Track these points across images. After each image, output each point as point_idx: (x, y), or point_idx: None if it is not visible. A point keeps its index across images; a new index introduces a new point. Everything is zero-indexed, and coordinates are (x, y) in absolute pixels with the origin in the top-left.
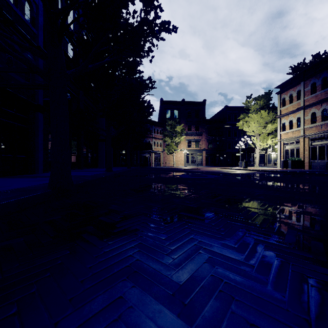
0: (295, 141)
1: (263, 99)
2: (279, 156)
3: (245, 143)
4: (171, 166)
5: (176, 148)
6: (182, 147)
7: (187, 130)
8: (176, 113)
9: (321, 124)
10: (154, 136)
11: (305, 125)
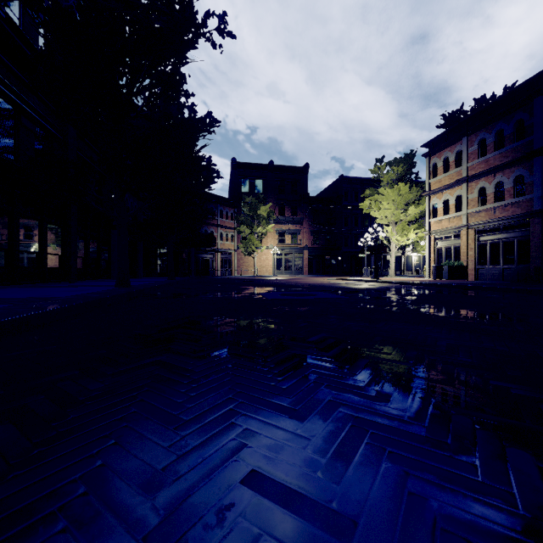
0: (454, 234)
1: (402, 164)
2: (428, 259)
3: (375, 236)
4: (250, 276)
5: (258, 244)
6: (270, 243)
7: (278, 214)
8: (258, 185)
9: (494, 206)
10: (221, 222)
11: (469, 208)
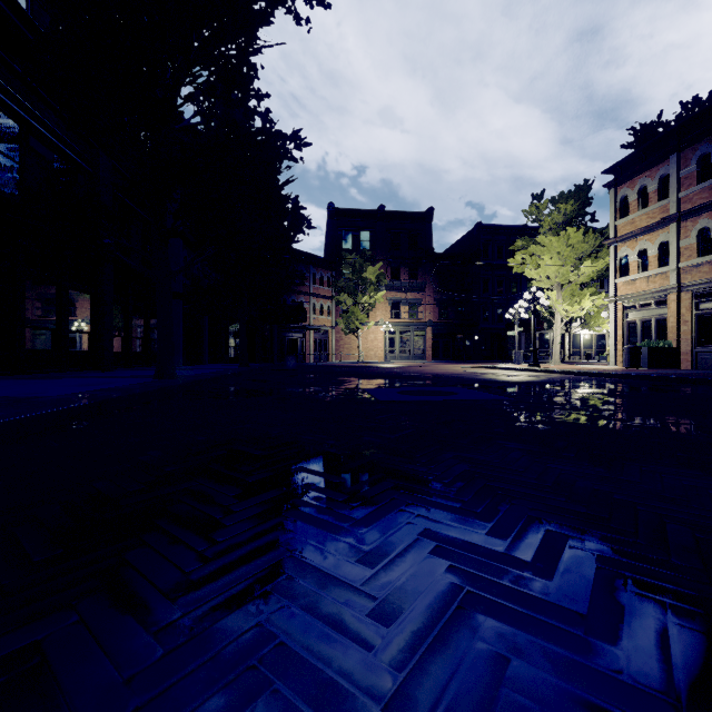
0: (655, 300)
1: (573, 200)
2: (613, 338)
3: (534, 304)
4: (353, 362)
5: (364, 319)
6: (380, 317)
7: (390, 278)
8: (364, 238)
9: None
10: (314, 290)
11: (682, 260)
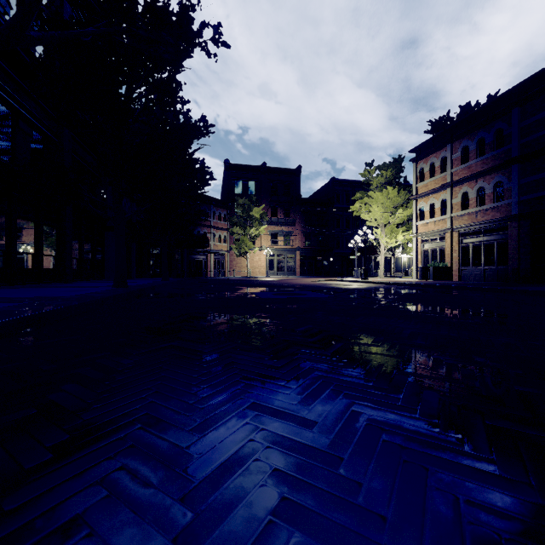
0: (439, 236)
1: (391, 169)
2: (415, 260)
3: (365, 238)
4: (243, 277)
5: (251, 245)
6: (262, 244)
7: (270, 216)
8: (251, 186)
9: (476, 210)
10: (214, 223)
11: (453, 212)
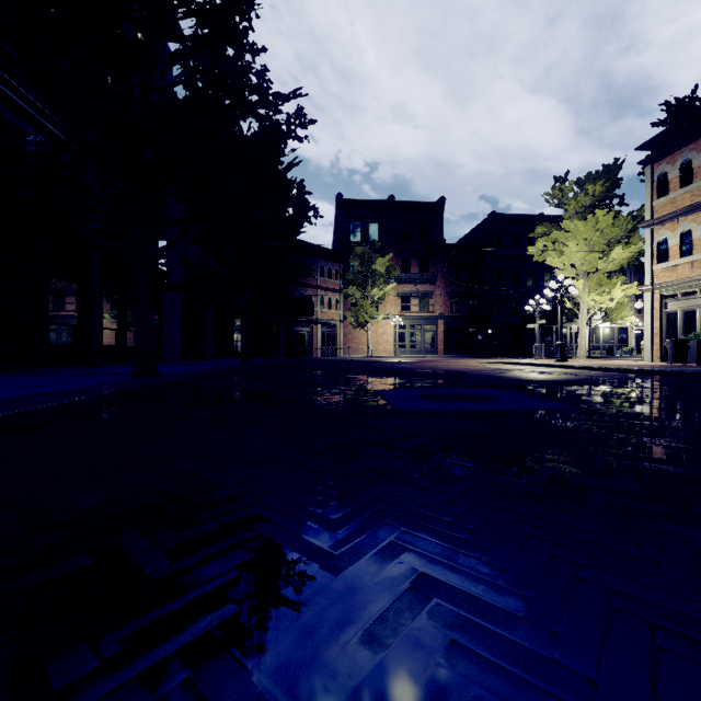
0: None
1: (602, 181)
2: (649, 330)
3: (561, 294)
4: (362, 357)
5: (373, 312)
6: (389, 310)
7: (400, 270)
8: (373, 230)
9: None
10: (321, 283)
11: None
